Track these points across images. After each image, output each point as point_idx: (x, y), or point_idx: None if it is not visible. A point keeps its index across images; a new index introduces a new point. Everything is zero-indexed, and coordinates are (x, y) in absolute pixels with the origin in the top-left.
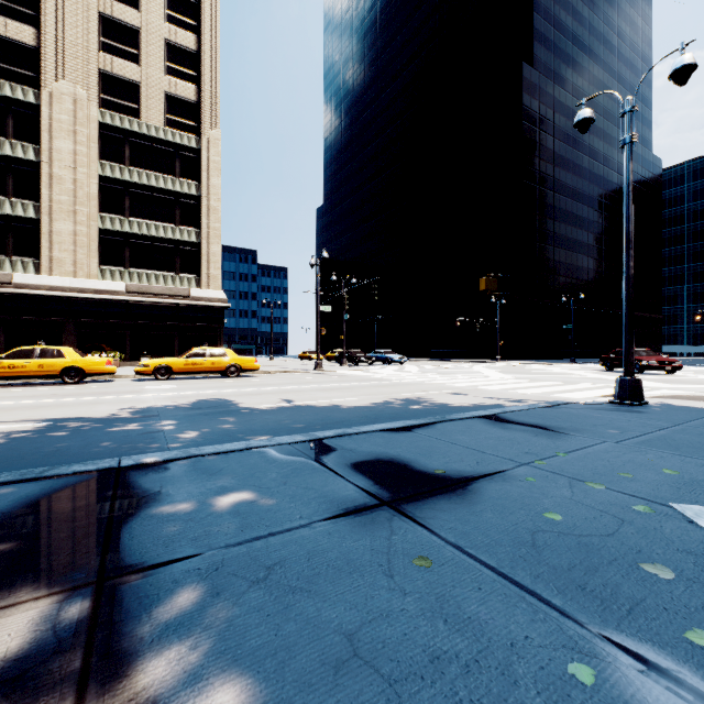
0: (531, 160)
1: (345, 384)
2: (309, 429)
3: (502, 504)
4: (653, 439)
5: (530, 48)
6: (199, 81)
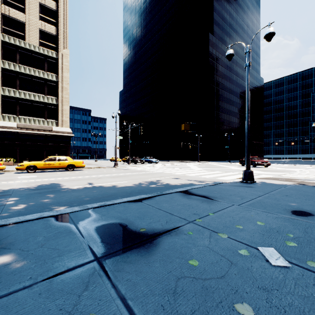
0: (213, 75)
1: (125, 174)
2: (91, 201)
3: (168, 254)
4: (255, 202)
5: (212, 27)
6: (57, 25)
